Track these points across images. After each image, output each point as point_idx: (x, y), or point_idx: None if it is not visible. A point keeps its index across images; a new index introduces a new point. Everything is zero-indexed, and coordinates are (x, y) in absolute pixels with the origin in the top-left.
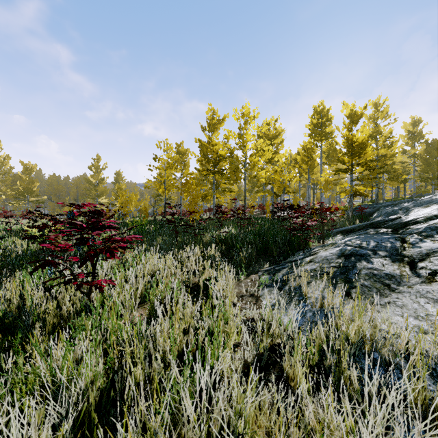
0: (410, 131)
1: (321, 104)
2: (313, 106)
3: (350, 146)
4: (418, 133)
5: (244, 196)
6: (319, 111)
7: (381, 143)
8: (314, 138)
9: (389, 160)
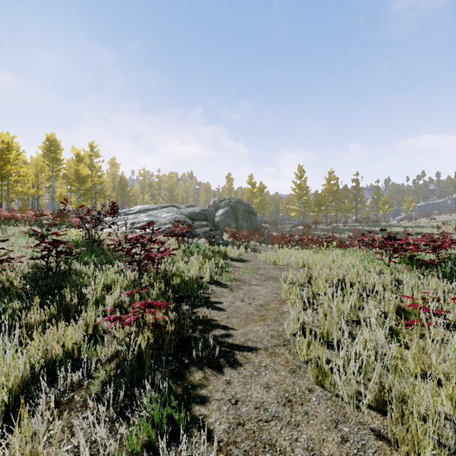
0: (112, 166)
1: (54, 135)
2: (46, 133)
3: (78, 175)
4: (117, 169)
5: (1, 202)
6: (52, 141)
7: (95, 173)
8: (47, 160)
9: (100, 185)
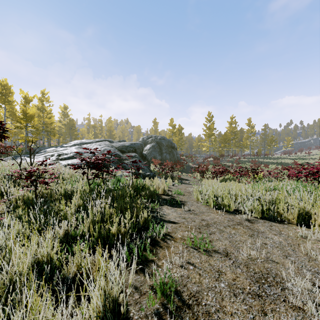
0: (63, 111)
1: (5, 80)
2: None
3: (25, 115)
4: (67, 113)
5: None
6: (4, 85)
7: (46, 115)
8: None
9: (50, 125)
